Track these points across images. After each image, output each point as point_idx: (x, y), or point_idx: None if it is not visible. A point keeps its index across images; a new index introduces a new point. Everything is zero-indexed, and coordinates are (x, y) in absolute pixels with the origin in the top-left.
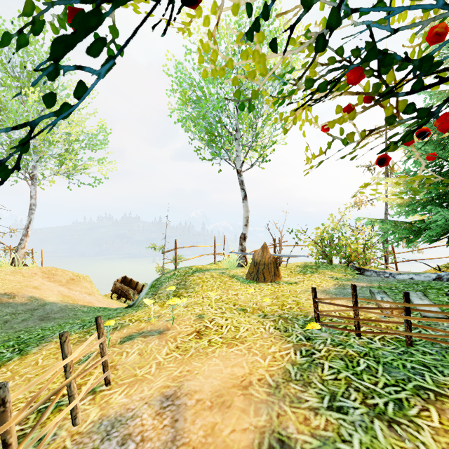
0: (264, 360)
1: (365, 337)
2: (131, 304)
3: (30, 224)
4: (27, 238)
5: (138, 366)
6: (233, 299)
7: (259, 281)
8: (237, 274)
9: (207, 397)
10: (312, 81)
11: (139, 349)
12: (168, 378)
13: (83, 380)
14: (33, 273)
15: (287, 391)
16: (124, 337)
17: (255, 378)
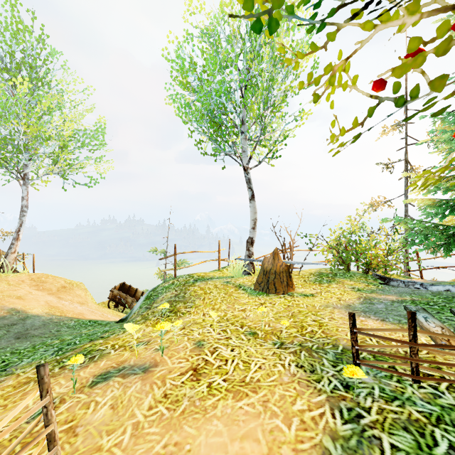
0: (289, 428)
1: (425, 383)
2: (124, 318)
3: (21, 227)
4: (18, 242)
5: (107, 430)
6: (240, 318)
7: (270, 293)
8: (244, 284)
9: None
10: None
11: (113, 397)
12: None
13: None
14: (20, 281)
15: None
16: (98, 375)
17: None
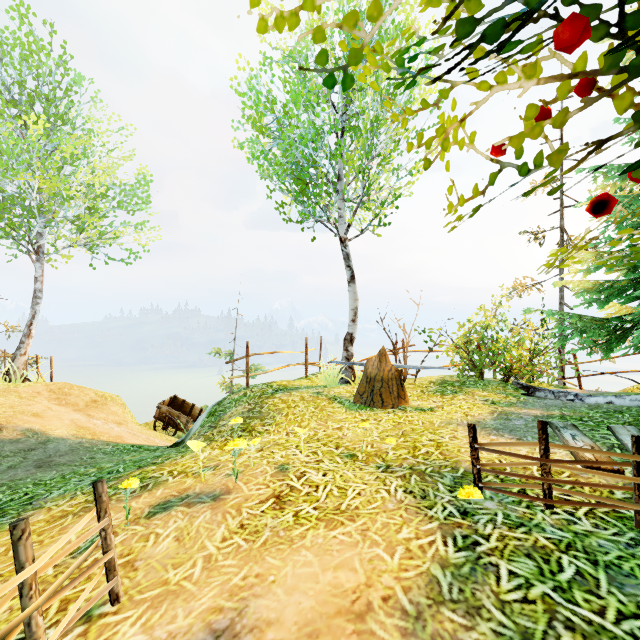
0: (392, 557)
1: (560, 509)
2: (179, 441)
3: (34, 319)
4: (30, 340)
5: (172, 563)
6: (334, 437)
7: (375, 407)
8: (340, 395)
9: (289, 637)
10: (492, 37)
11: (177, 528)
12: (221, 590)
13: (75, 591)
14: (35, 393)
15: (439, 627)
16: (156, 505)
17: (378, 595)
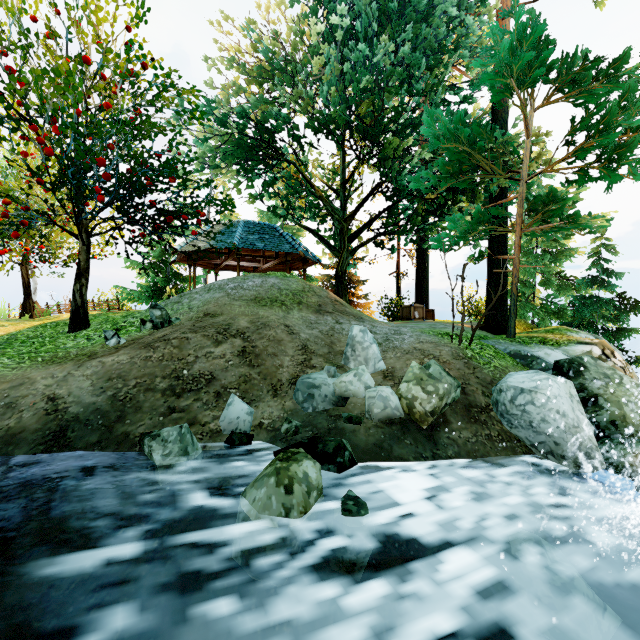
0: None
1: None
2: None
3: None
4: None
5: None
6: None
7: None
8: None
9: None
10: None
11: None
12: None
13: None
14: None
15: None
16: None
17: None
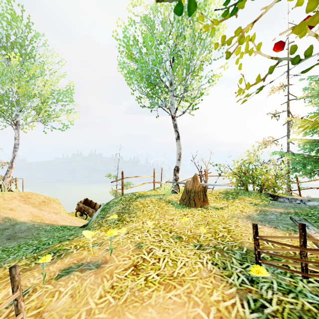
0: (208, 316)
1: (312, 279)
2: (85, 224)
3: (14, 159)
4: (12, 170)
5: (66, 315)
6: (169, 225)
7: (191, 206)
8: (172, 200)
9: None
10: None
11: (72, 287)
12: None
13: None
14: (12, 197)
15: None
16: (63, 270)
17: None
